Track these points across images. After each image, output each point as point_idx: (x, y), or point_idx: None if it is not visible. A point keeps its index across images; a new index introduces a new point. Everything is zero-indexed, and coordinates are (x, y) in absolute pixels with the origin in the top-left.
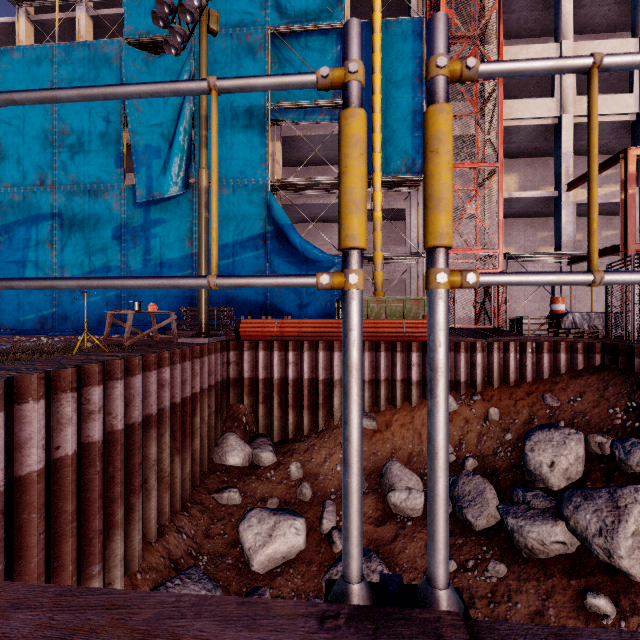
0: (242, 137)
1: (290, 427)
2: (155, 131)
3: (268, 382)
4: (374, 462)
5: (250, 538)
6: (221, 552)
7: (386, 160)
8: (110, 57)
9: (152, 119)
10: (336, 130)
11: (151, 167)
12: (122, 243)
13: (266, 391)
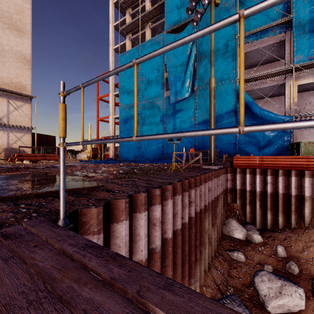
0: (221, 59)
1: (268, 221)
2: (178, 69)
3: (252, 192)
4: None
5: (264, 289)
6: (239, 288)
7: None
8: (159, 42)
9: (176, 63)
10: (282, 38)
11: (176, 86)
12: (164, 122)
13: (250, 198)
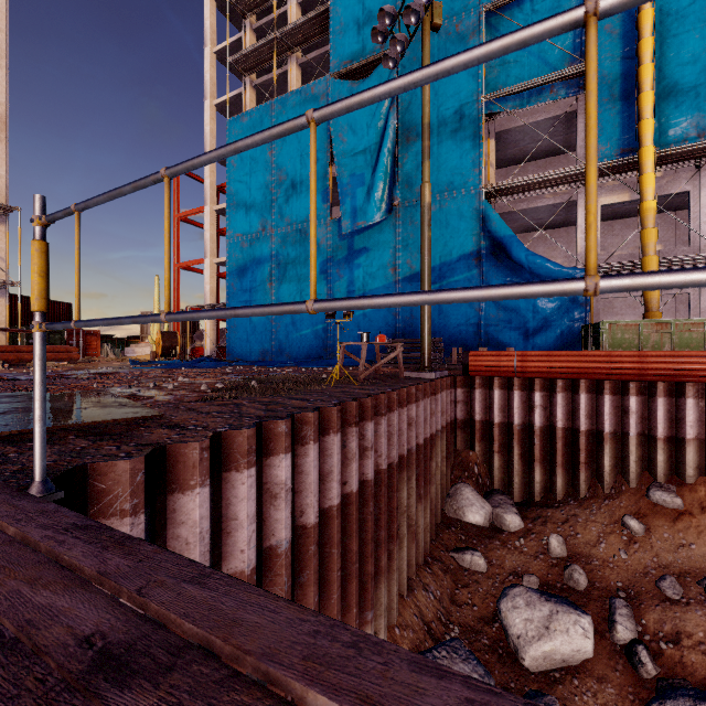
0: (450, 143)
1: (536, 487)
2: (359, 159)
3: (505, 428)
4: (686, 558)
5: (518, 623)
6: (473, 626)
7: (660, 127)
8: (318, 97)
9: (356, 147)
10: (572, 106)
11: (355, 196)
12: (328, 277)
13: (502, 438)
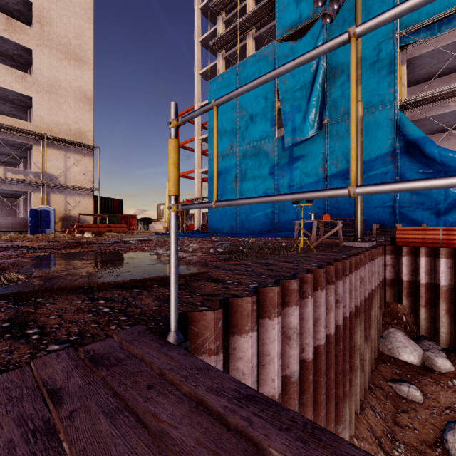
0: (369, 73)
1: None
2: (297, 94)
3: (430, 287)
4: None
5: None
6: (416, 447)
7: None
8: (267, 56)
9: (295, 86)
10: None
11: (294, 120)
12: (275, 176)
13: (428, 296)
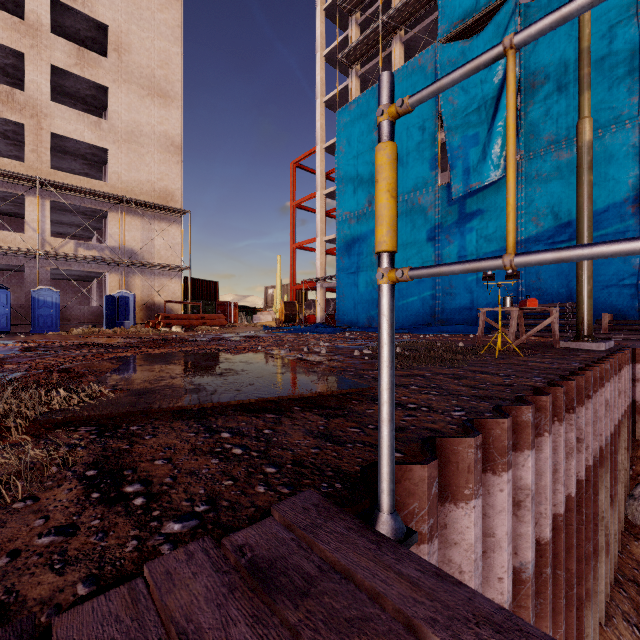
0: (594, 75)
1: None
2: (472, 118)
3: None
4: None
5: None
6: None
7: None
8: (425, 67)
9: (468, 107)
10: None
11: (468, 158)
12: (436, 243)
13: None
